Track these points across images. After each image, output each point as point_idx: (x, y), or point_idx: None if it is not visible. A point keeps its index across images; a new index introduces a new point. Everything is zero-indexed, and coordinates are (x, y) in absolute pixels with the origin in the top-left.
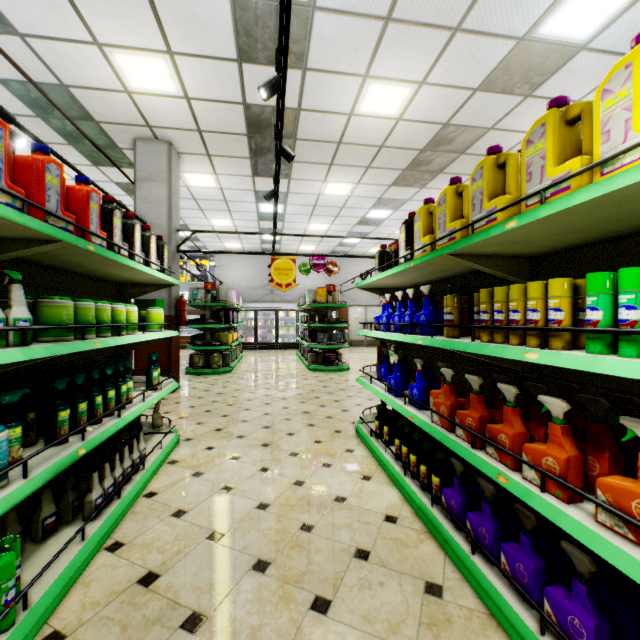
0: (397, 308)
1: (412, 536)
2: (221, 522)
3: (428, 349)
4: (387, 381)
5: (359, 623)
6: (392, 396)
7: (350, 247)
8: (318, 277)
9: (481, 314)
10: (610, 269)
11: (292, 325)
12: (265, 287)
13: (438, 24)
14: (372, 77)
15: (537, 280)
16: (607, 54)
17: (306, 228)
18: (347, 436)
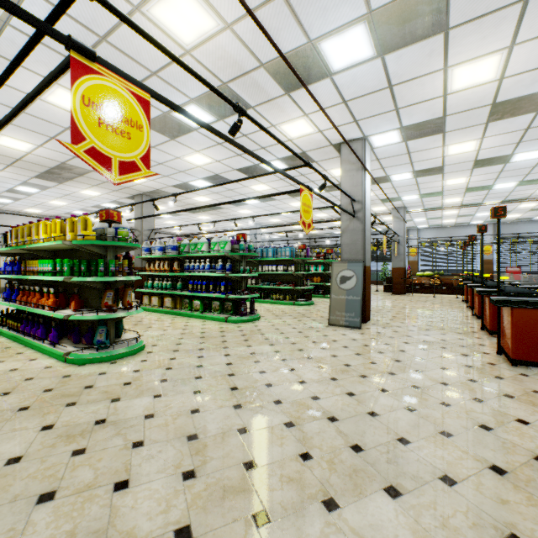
0: (9, 264)
1: (7, 343)
2: None
3: (32, 282)
4: (4, 296)
5: None
6: (6, 302)
7: (2, 204)
8: None
9: (28, 268)
10: (65, 257)
11: None
12: None
13: (42, 133)
14: (3, 135)
15: (56, 257)
16: None
17: None
18: None
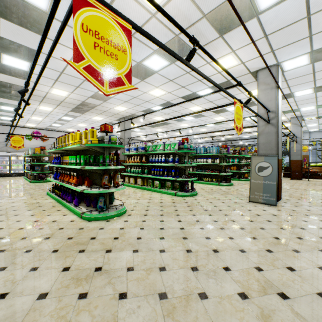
0: (56, 158)
1: (54, 203)
2: (1, 209)
3: (67, 168)
4: (54, 176)
5: (38, 210)
6: (54, 179)
7: (56, 127)
8: (38, 140)
9: (64, 160)
10: (83, 154)
11: (21, 164)
12: (1, 143)
13: (72, 85)
14: (54, 88)
15: (78, 154)
16: (119, 99)
17: (30, 118)
18: (43, 195)
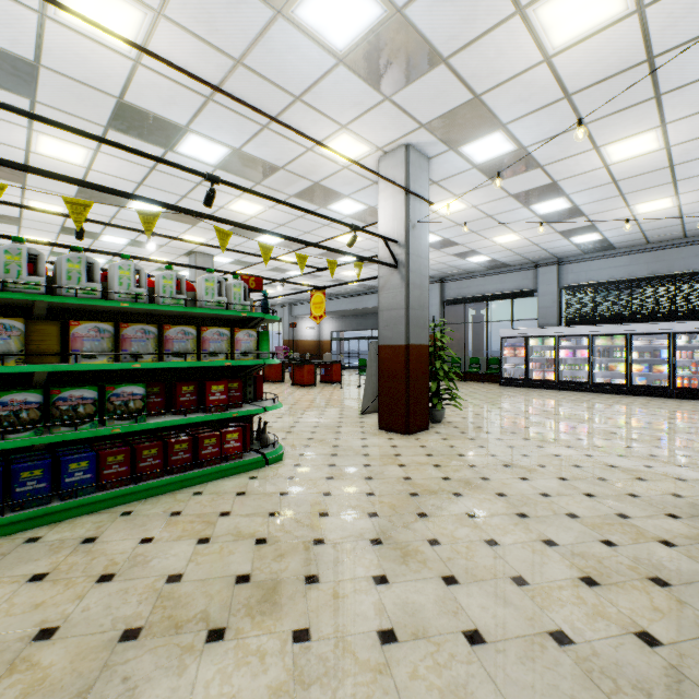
0: None
1: None
2: None
3: None
4: None
5: None
6: None
7: None
8: None
9: None
10: None
11: None
12: None
13: None
14: None
15: None
16: None
17: None
18: None
